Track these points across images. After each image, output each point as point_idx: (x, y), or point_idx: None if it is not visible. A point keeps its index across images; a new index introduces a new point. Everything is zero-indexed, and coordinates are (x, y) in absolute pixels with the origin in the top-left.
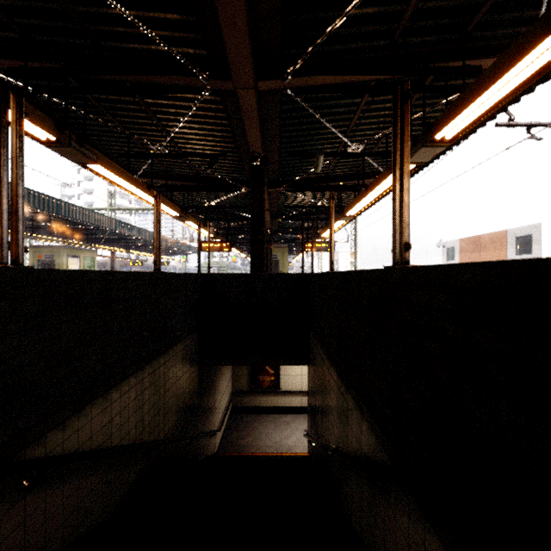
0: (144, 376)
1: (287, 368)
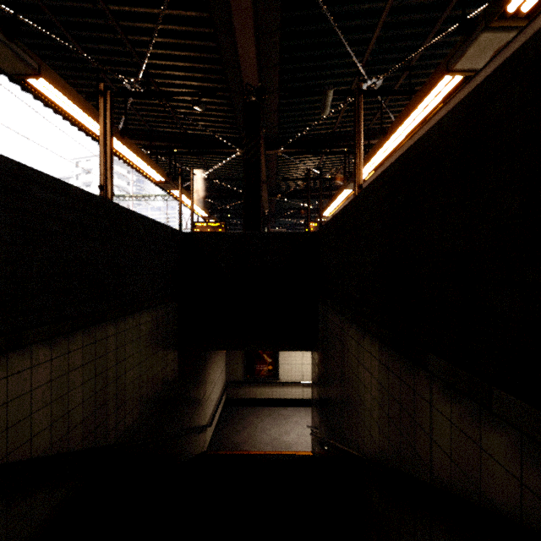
0: (71, 348)
1: (287, 356)
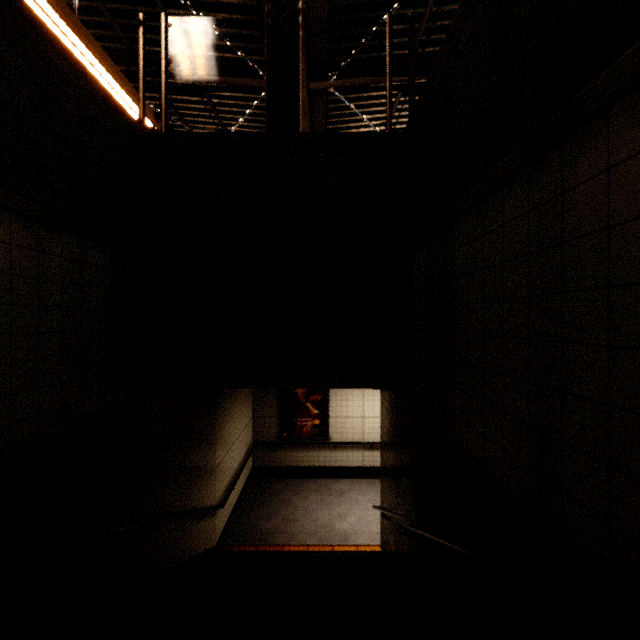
0: None
1: (341, 405)
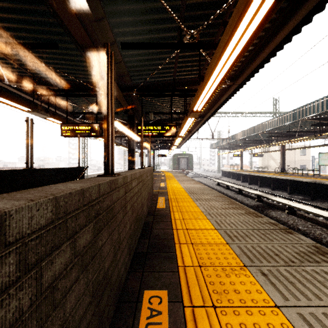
0: None
1: None
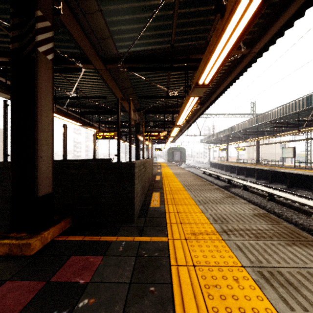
0: None
1: None
